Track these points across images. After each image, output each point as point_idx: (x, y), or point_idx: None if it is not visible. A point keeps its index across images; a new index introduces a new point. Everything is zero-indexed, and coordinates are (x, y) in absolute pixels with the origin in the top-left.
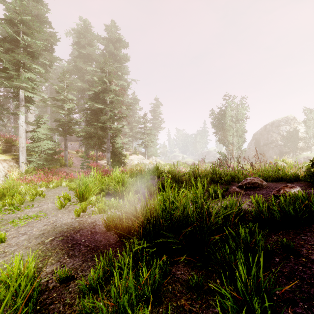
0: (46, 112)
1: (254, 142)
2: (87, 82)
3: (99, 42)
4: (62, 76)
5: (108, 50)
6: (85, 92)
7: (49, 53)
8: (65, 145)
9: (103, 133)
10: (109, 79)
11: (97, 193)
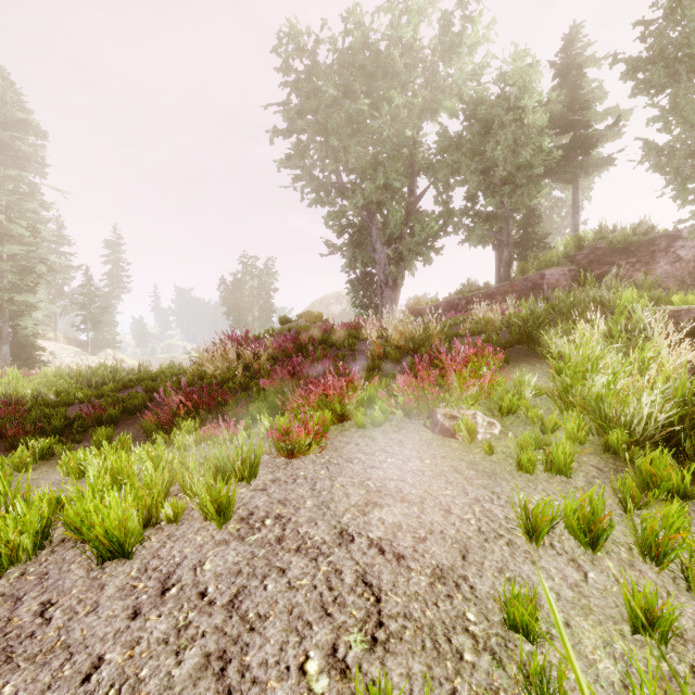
0: None
1: None
2: None
3: None
4: None
5: None
6: None
7: None
8: None
9: None
10: (9, 216)
11: None
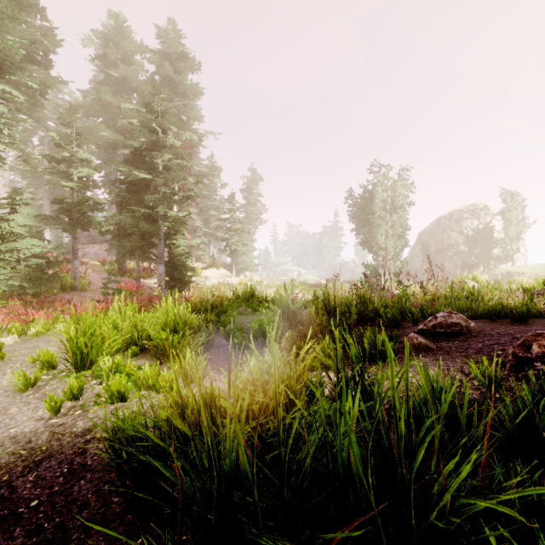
0: (41, 187)
1: (421, 247)
2: (121, 131)
3: (146, 58)
4: (66, 114)
5: (162, 74)
6: (118, 150)
7: (41, 68)
8: (73, 250)
9: (150, 227)
10: (162, 125)
11: (122, 347)
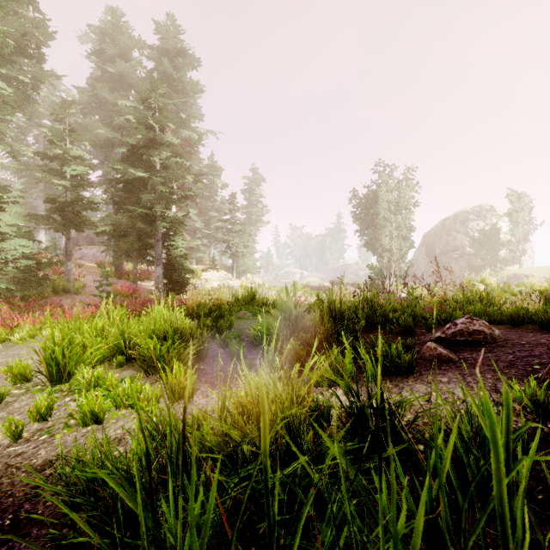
0: (36, 186)
1: (426, 249)
2: (118, 129)
3: (144, 54)
4: (59, 109)
5: (160, 71)
6: (115, 148)
7: (32, 61)
8: (67, 251)
9: (147, 228)
10: (160, 122)
11: (107, 357)
